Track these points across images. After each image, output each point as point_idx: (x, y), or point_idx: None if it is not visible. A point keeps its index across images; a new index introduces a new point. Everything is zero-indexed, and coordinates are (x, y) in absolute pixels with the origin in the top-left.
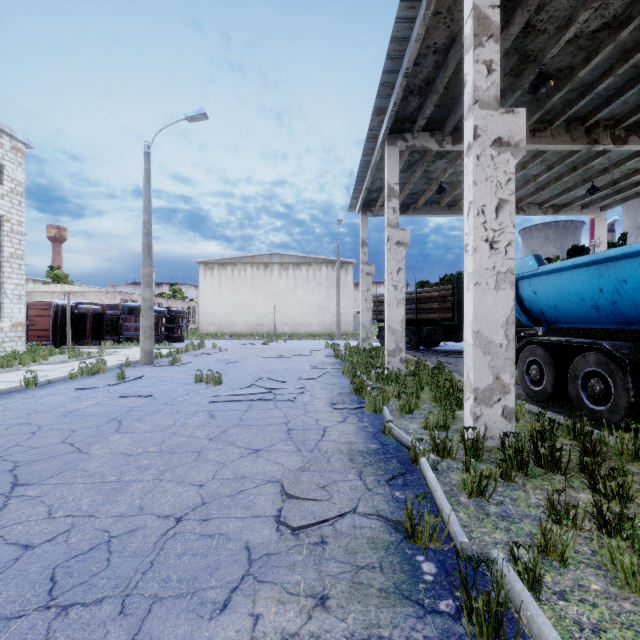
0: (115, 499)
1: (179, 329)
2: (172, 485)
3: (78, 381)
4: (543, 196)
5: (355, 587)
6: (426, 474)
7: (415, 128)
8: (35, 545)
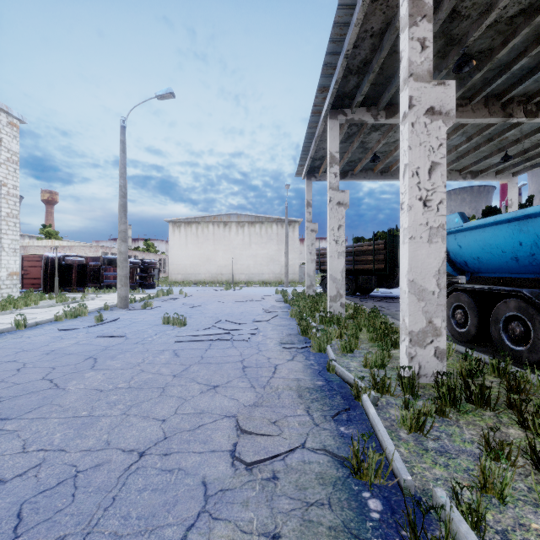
0: (85, 433)
1: (151, 278)
2: (137, 420)
3: (62, 323)
4: (463, 163)
5: (305, 525)
6: (368, 410)
7: (353, 104)
8: (7, 480)
